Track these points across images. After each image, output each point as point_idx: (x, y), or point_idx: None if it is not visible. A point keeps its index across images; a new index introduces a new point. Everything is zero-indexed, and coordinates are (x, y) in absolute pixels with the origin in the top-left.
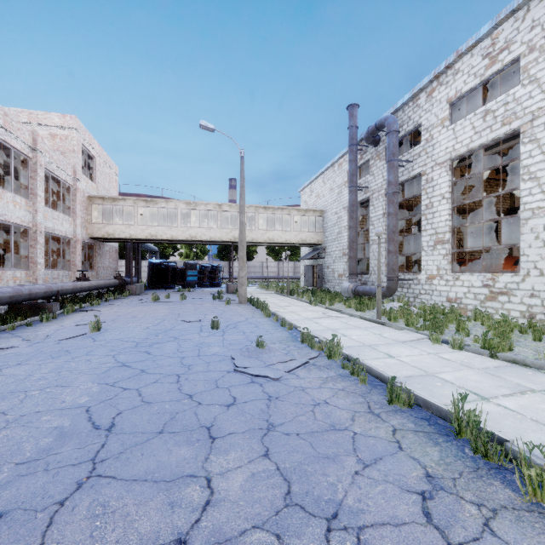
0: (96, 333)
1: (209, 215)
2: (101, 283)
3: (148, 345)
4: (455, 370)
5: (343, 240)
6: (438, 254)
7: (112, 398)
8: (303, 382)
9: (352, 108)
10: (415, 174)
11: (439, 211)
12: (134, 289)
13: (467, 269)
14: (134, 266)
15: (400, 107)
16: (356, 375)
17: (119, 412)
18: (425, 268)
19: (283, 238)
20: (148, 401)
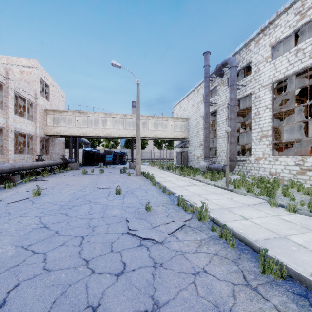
0: (37, 197)
1: (118, 121)
2: (51, 162)
3: (69, 207)
4: (300, 233)
5: (200, 136)
6: (263, 144)
7: (19, 264)
8: (182, 246)
9: (206, 54)
10: (247, 93)
11: (264, 116)
12: (72, 166)
13: (281, 154)
14: (73, 152)
15: (237, 52)
16: (224, 238)
17: (17, 284)
18: (254, 153)
19: (164, 135)
20: (48, 268)
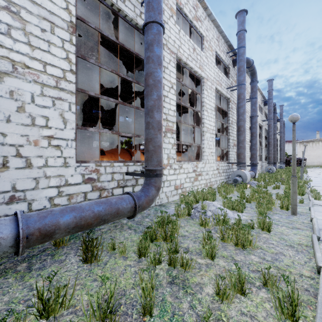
0: None
1: None
2: None
3: None
4: None
5: None
6: (169, 142)
7: None
8: None
9: None
10: None
11: (170, 98)
12: None
13: (115, 158)
14: None
15: None
16: None
17: None
18: None
19: None
20: None
